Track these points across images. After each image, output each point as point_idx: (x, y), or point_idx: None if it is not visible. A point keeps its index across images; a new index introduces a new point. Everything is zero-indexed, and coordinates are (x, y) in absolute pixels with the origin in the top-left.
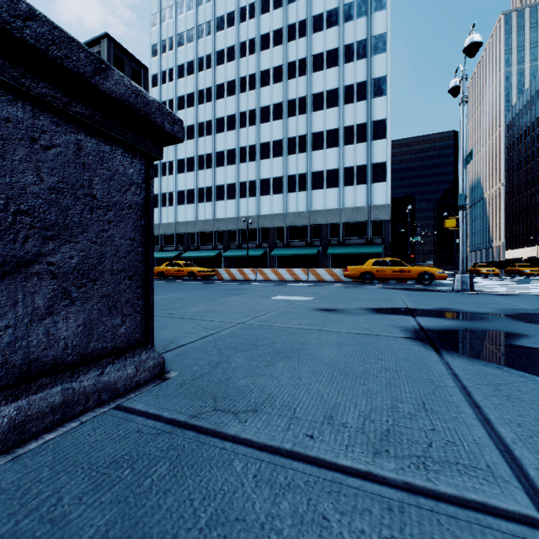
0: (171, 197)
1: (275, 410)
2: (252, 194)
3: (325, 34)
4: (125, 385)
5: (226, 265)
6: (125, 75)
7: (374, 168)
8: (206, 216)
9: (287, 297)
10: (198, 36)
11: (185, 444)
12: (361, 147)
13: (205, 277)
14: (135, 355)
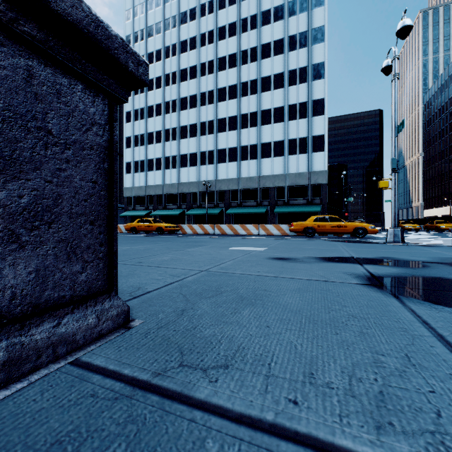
0: (142, 164)
1: (248, 366)
2: (210, 161)
3: (272, 26)
4: (85, 336)
5: (189, 222)
6: None
7: (314, 140)
8: (172, 181)
9: (243, 248)
10: (165, 28)
11: (147, 413)
12: (303, 122)
13: (171, 232)
14: (97, 304)
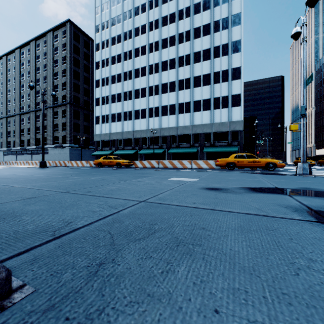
0: (107, 117)
1: None
2: (156, 115)
3: (202, 14)
4: None
5: (141, 159)
6: (80, 44)
7: (233, 98)
8: (128, 129)
9: (180, 179)
10: (123, 19)
11: None
12: (225, 85)
13: (127, 166)
14: None
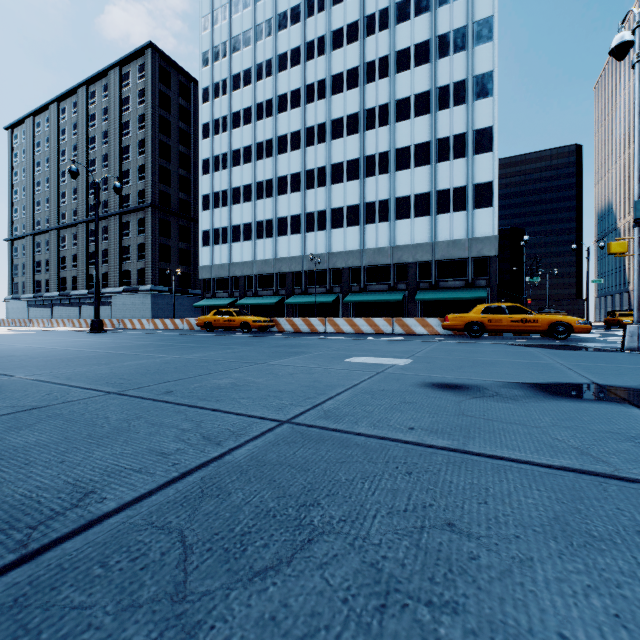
0: (224, 233)
1: None
2: (321, 227)
3: (413, 23)
4: None
5: (290, 314)
6: (173, 91)
7: (476, 190)
8: (266, 255)
9: (371, 359)
10: (256, 38)
11: None
12: (460, 164)
13: (262, 329)
14: None
